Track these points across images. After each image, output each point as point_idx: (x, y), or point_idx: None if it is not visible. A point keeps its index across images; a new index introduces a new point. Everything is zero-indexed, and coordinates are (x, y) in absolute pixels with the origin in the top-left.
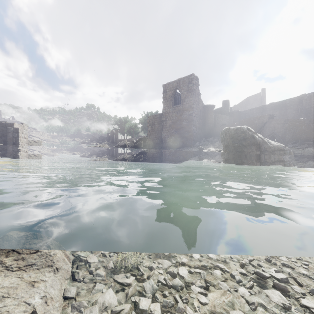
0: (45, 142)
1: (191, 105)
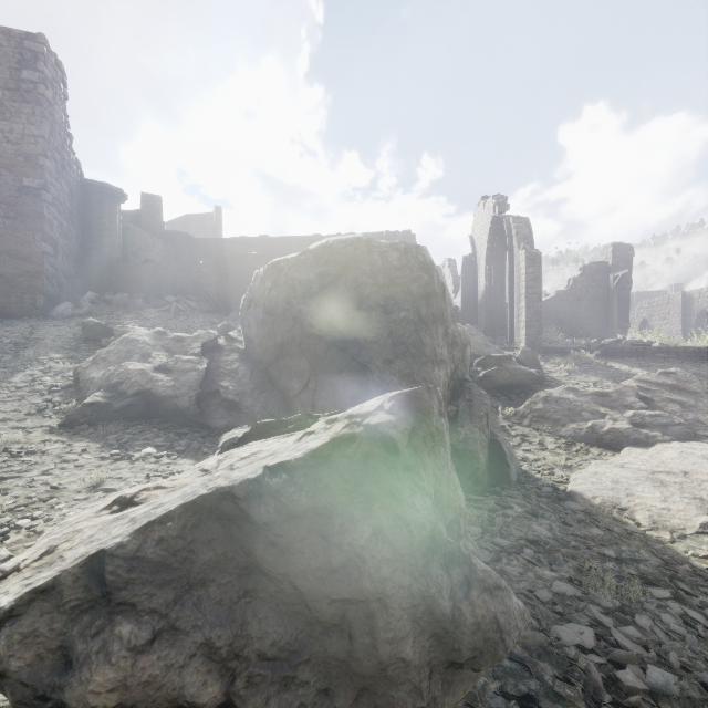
0: None
1: (34, 156)
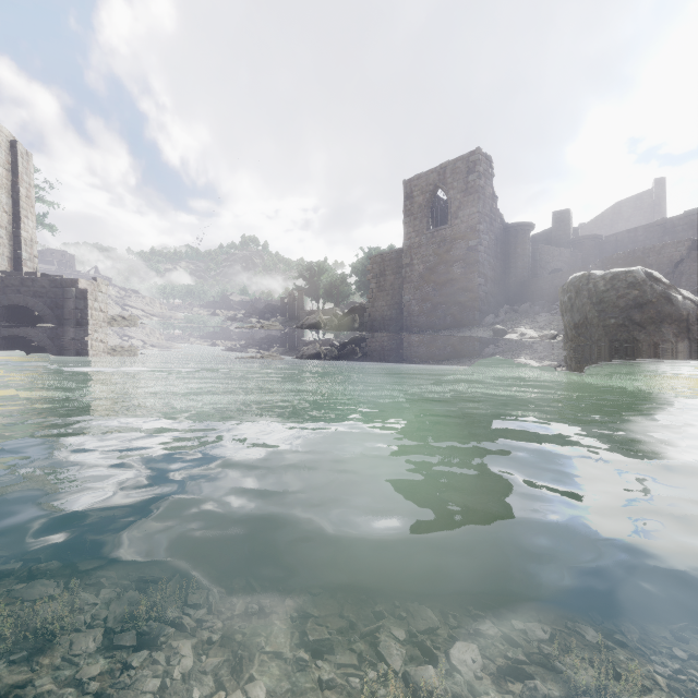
0: (154, 319)
1: (474, 226)
